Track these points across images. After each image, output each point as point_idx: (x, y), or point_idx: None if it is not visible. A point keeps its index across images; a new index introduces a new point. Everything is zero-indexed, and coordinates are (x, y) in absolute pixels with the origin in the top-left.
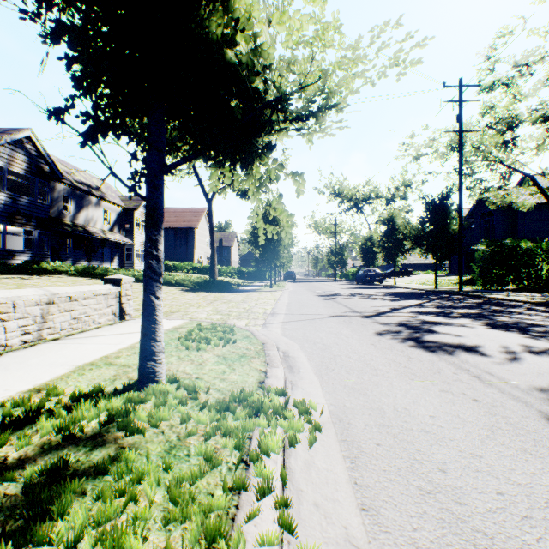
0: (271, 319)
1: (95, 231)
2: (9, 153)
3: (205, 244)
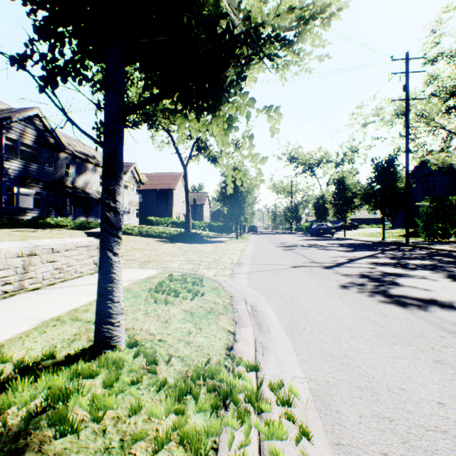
0: (238, 269)
1: (91, 192)
2: (22, 128)
3: (182, 203)
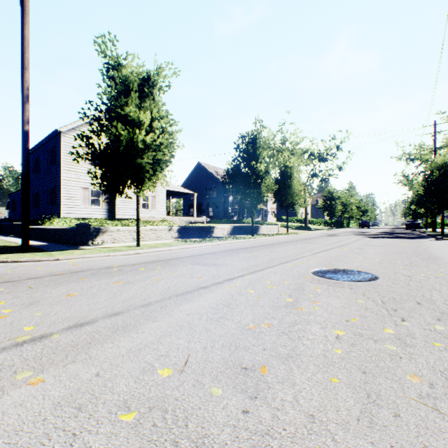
0: (309, 233)
1: None
2: None
3: None
